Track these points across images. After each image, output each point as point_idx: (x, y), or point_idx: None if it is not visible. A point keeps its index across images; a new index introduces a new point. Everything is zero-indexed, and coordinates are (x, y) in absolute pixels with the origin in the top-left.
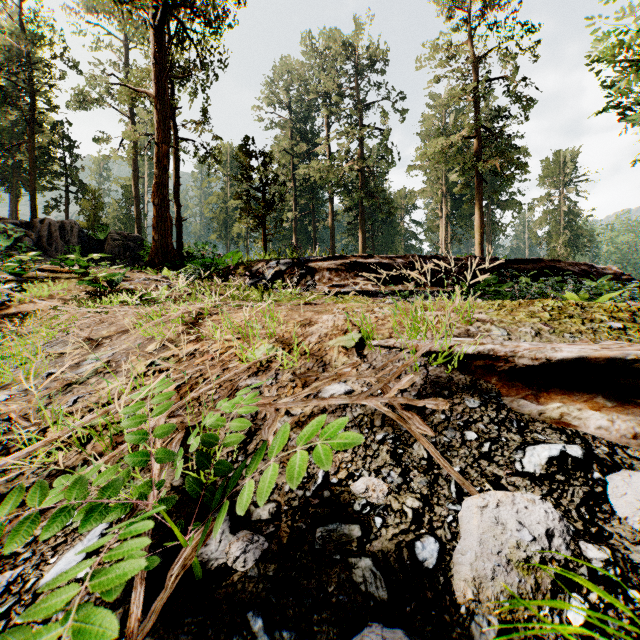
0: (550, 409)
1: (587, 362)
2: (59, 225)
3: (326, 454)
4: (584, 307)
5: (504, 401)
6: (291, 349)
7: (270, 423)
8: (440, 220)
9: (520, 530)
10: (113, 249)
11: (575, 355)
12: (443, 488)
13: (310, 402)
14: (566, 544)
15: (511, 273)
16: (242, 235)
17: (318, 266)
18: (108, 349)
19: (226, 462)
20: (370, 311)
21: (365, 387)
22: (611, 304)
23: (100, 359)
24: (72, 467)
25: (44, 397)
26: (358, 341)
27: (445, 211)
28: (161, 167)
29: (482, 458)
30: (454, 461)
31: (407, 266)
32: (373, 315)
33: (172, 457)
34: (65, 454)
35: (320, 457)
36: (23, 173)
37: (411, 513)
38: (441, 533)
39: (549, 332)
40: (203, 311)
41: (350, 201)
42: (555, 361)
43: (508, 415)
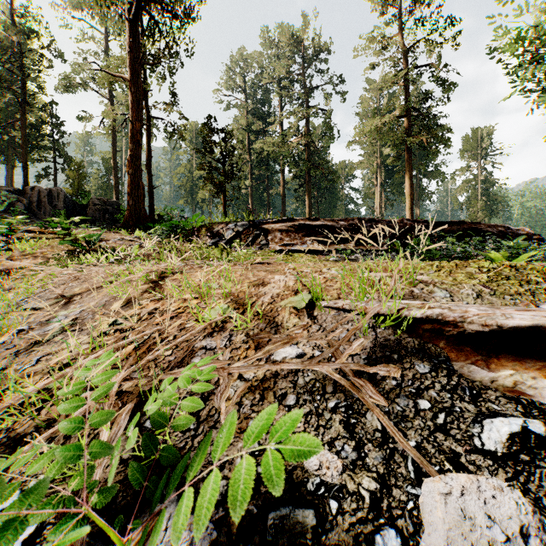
0: (502, 376)
1: (541, 330)
2: (47, 192)
3: (279, 469)
4: (517, 268)
5: (454, 366)
6: (245, 309)
7: (222, 389)
8: (375, 188)
9: (491, 526)
10: (94, 213)
11: (528, 323)
12: (400, 466)
13: (262, 367)
14: (543, 545)
15: (438, 234)
16: (206, 200)
17: (271, 228)
18: (77, 306)
19: (171, 448)
20: (319, 272)
21: (316, 350)
22: (543, 266)
23: (68, 316)
24: (24, 435)
25: (11, 355)
26: (308, 302)
27: (380, 180)
28: (135, 142)
29: (438, 431)
30: (409, 434)
31: (348, 228)
32: (321, 276)
33: (107, 451)
34: (19, 419)
35: (272, 472)
36: (17, 147)
37: (368, 497)
38: (402, 523)
39: (490, 294)
40: (166, 270)
41: (298, 171)
42: (506, 328)
43: (459, 382)
